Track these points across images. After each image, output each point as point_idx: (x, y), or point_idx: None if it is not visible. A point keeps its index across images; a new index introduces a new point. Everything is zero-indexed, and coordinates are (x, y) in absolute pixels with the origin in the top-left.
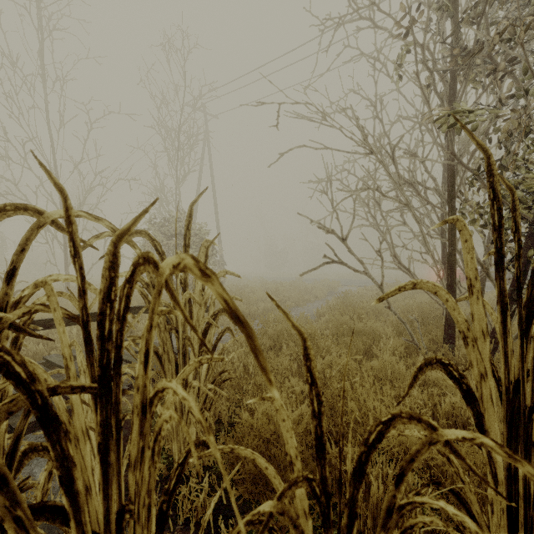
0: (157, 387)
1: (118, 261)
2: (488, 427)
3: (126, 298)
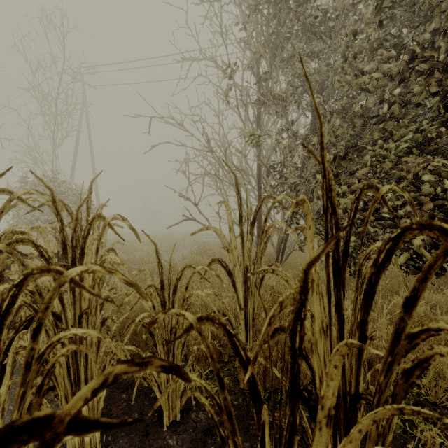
0: (102, 259)
1: (78, 217)
2: (237, 286)
3: (87, 230)
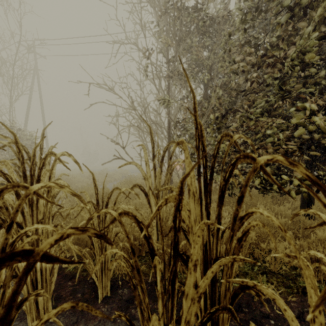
0: None
1: (35, 154)
2: (151, 203)
3: (42, 163)
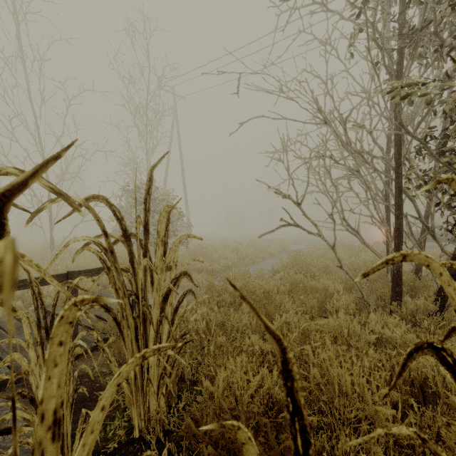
0: None
1: (4, 232)
2: None
3: None
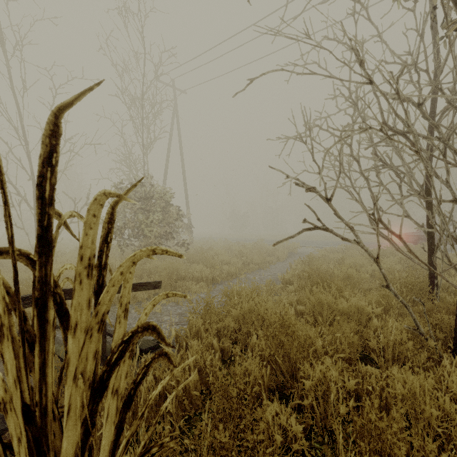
0: None
1: None
2: None
3: None
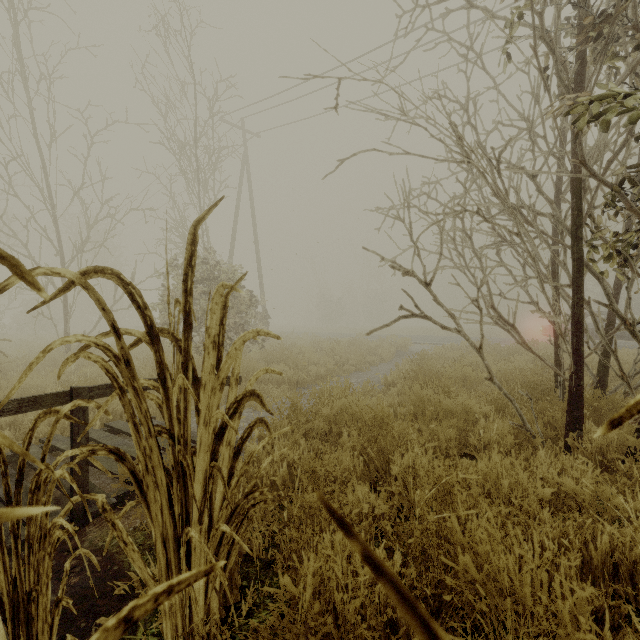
0: None
1: None
2: None
3: None
